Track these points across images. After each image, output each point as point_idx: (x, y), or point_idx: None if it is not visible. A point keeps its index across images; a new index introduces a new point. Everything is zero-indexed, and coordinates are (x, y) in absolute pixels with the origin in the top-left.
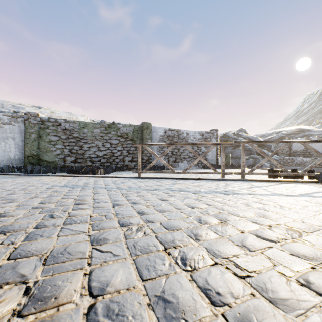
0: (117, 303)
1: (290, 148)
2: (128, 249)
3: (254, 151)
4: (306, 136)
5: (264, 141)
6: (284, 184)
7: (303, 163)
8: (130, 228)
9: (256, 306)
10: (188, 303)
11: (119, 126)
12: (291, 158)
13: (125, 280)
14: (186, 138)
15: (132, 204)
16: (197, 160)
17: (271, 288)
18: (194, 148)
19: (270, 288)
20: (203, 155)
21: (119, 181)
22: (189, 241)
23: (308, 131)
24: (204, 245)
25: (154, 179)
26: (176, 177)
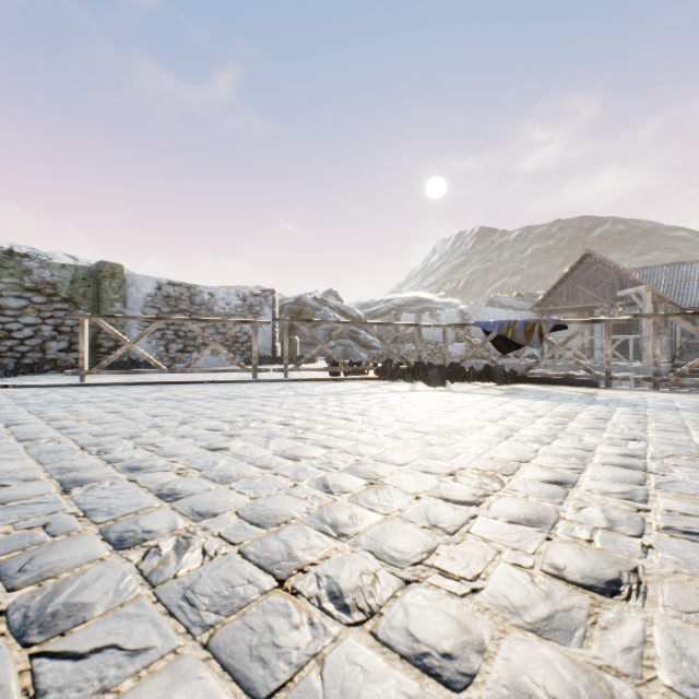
0: (10, 476)
1: (397, 328)
2: (29, 454)
3: (346, 332)
4: (425, 309)
5: (316, 320)
6: (332, 384)
7: (411, 353)
8: (36, 441)
9: (147, 459)
10: (87, 466)
11: (31, 265)
12: (398, 346)
13: (20, 467)
14: (211, 302)
15: (48, 421)
16: (210, 349)
17: (172, 452)
18: (228, 325)
19: (172, 451)
20: (220, 340)
21: (27, 393)
22: (120, 440)
23: (427, 301)
24: (136, 441)
25: (119, 386)
26: (169, 380)
